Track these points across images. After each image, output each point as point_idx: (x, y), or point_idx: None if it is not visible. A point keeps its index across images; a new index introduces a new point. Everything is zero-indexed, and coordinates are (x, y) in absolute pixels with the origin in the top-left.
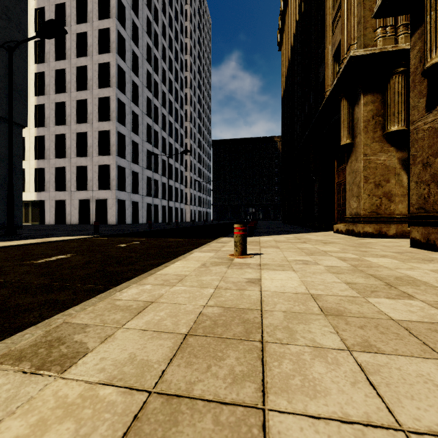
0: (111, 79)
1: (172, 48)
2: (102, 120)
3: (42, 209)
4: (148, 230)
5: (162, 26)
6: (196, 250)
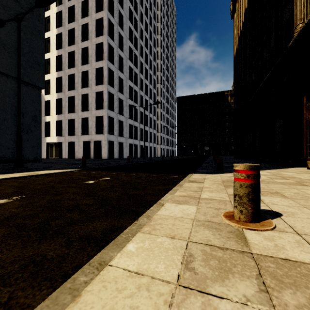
0: (104, 54)
1: (147, 30)
2: (98, 84)
3: (61, 148)
4: (126, 164)
5: (140, 14)
6: (166, 198)
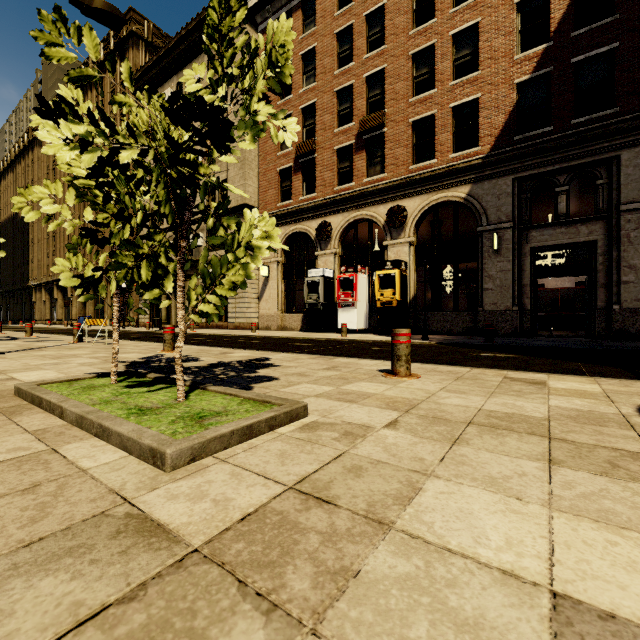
0: None
1: None
2: None
3: None
4: None
5: None
6: None
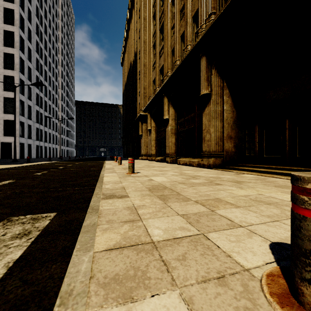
0: (15, 65)
1: (50, 40)
2: (6, 90)
3: None
4: (67, 160)
5: (44, 26)
6: (105, 162)
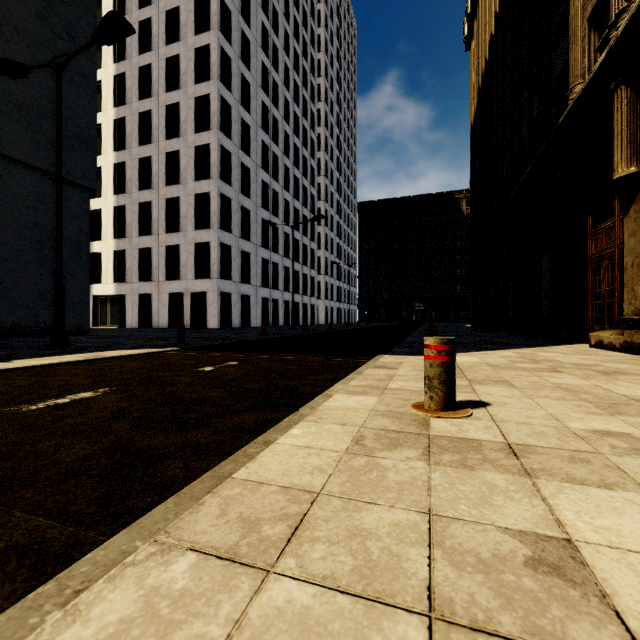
0: (211, 118)
1: (298, 68)
2: (199, 179)
3: (123, 306)
4: (259, 339)
5: (284, 36)
6: (336, 388)
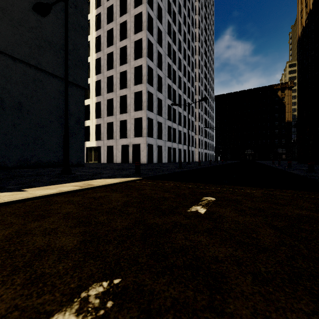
0: (143, 50)
1: (185, 23)
2: (136, 84)
3: (99, 152)
4: (183, 171)
5: (178, 6)
6: None
